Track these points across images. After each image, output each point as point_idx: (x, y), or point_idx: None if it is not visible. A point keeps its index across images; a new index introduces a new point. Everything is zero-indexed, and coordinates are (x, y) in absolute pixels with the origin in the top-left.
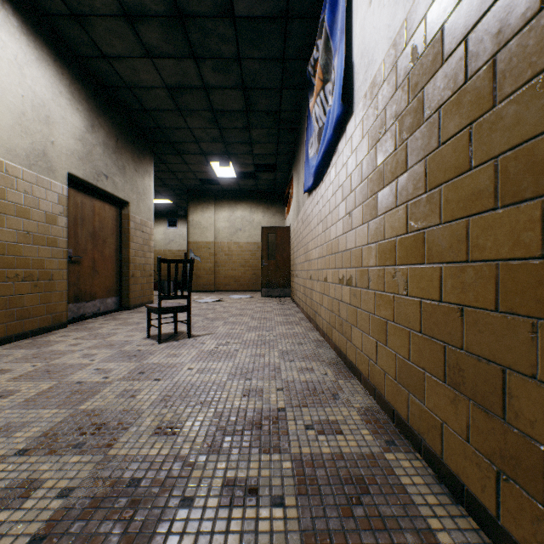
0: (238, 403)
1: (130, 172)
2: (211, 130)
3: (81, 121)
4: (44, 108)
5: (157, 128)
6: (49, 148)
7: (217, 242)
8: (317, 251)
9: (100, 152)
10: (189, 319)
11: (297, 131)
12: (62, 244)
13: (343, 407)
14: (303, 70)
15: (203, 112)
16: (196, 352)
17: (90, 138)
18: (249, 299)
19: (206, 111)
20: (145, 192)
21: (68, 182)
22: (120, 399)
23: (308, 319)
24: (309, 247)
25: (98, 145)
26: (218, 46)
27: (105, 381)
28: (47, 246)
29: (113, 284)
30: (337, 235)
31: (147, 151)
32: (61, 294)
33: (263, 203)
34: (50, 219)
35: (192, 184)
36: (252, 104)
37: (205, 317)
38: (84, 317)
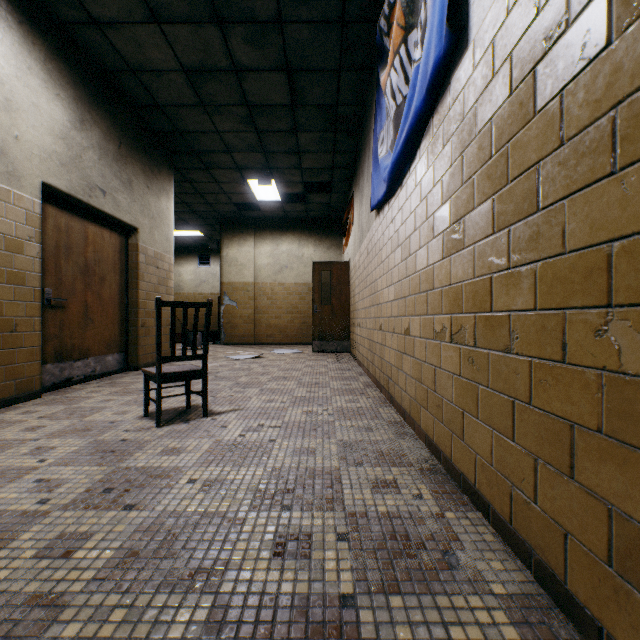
0: (262, 577)
1: (139, 189)
2: (246, 134)
3: (63, 113)
4: (2, 87)
5: (176, 132)
6: (11, 144)
7: (257, 283)
8: (392, 290)
9: (94, 158)
10: (206, 389)
11: (360, 134)
12: (32, 281)
13: (472, 594)
14: (370, 40)
15: (235, 108)
16: (210, 444)
17: (78, 138)
18: (297, 355)
19: (239, 106)
20: (161, 216)
21: (45, 196)
22: (41, 559)
23: (377, 385)
24: (379, 286)
25: (90, 148)
26: (251, 1)
27: (39, 509)
28: (6, 284)
29: (115, 336)
30: (431, 262)
31: (164, 163)
32: (31, 351)
33: (314, 234)
34: (12, 246)
35: (226, 211)
36: (299, 94)
37: (235, 381)
38: (71, 382)
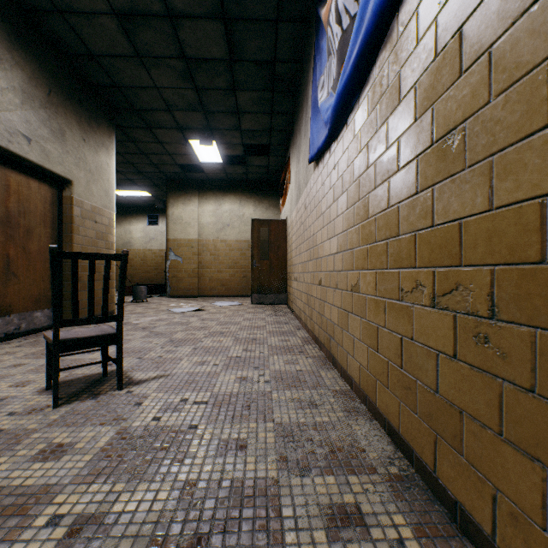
0: None
1: (73, 141)
2: (185, 91)
3: None
4: None
5: (114, 87)
6: None
7: (201, 240)
8: (334, 242)
9: (15, 101)
10: (120, 356)
11: (297, 93)
12: None
13: None
14: None
15: (172, 61)
16: (110, 436)
17: None
18: (237, 307)
19: (176, 59)
20: (100, 171)
21: None
22: None
23: (316, 342)
24: (318, 239)
25: (10, 90)
26: None
27: None
28: None
29: (45, 291)
30: (395, 201)
31: (103, 119)
32: None
33: (254, 195)
34: None
35: (171, 172)
36: (237, 47)
37: (169, 338)
38: None
